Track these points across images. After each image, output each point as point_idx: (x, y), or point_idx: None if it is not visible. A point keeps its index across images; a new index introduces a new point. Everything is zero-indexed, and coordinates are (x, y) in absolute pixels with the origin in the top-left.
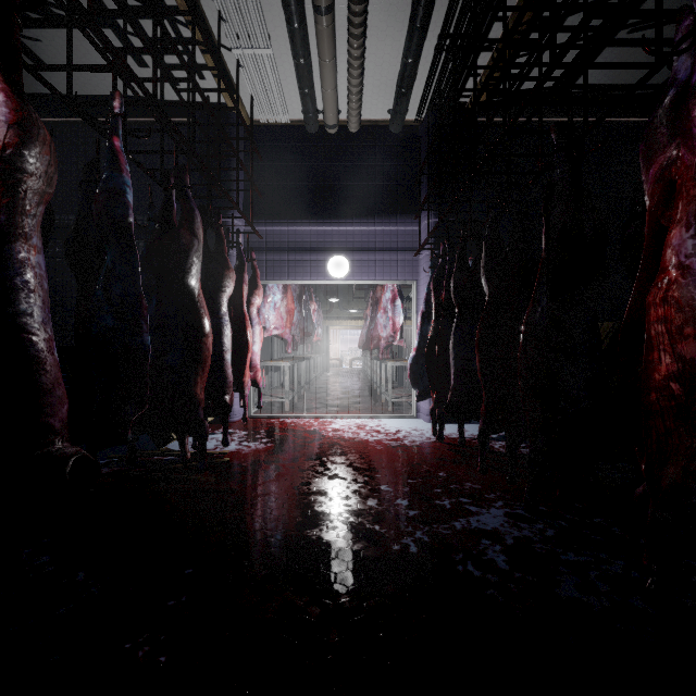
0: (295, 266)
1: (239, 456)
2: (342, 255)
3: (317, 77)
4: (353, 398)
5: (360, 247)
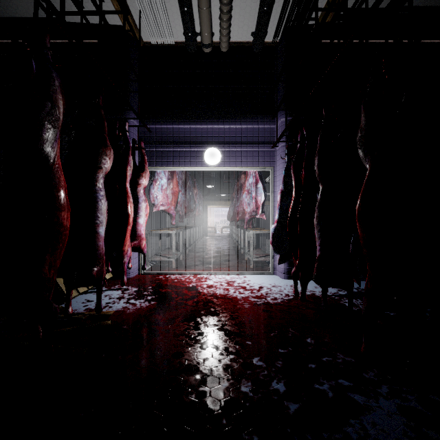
0: (178, 156)
1: (123, 316)
2: (215, 147)
3: None
4: (224, 256)
5: (229, 141)
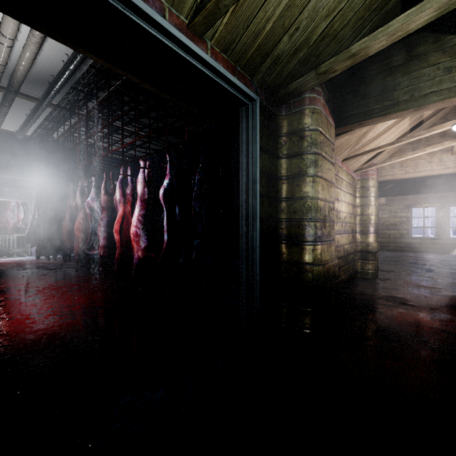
0: None
1: None
2: None
3: None
4: None
5: None
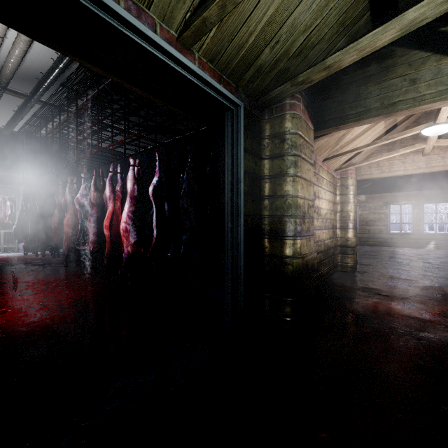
0: None
1: None
2: None
3: None
4: None
5: None
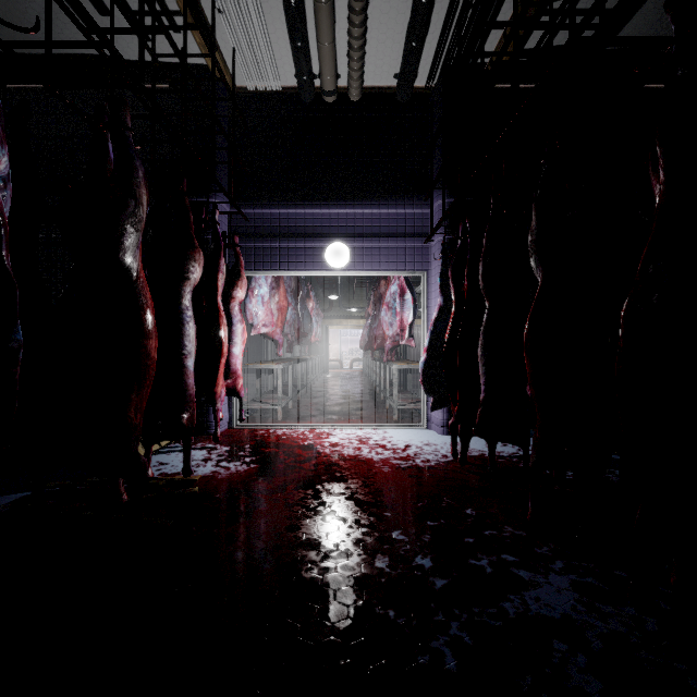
0: (287, 255)
1: (213, 482)
2: (341, 241)
3: (311, 30)
4: (354, 404)
5: (362, 232)
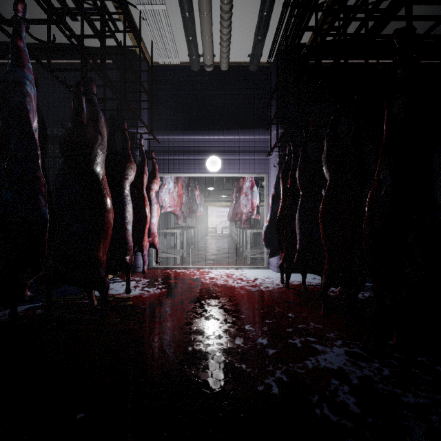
0: (183, 164)
1: (141, 299)
2: (216, 155)
3: (198, 29)
4: (224, 254)
5: (228, 150)
